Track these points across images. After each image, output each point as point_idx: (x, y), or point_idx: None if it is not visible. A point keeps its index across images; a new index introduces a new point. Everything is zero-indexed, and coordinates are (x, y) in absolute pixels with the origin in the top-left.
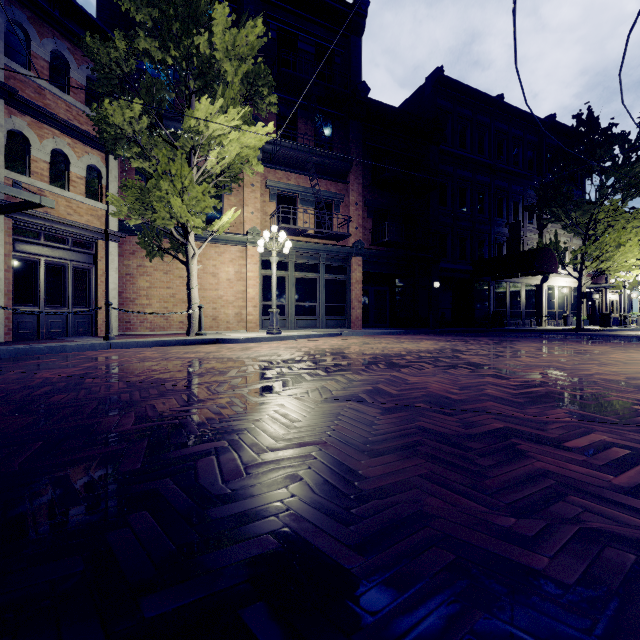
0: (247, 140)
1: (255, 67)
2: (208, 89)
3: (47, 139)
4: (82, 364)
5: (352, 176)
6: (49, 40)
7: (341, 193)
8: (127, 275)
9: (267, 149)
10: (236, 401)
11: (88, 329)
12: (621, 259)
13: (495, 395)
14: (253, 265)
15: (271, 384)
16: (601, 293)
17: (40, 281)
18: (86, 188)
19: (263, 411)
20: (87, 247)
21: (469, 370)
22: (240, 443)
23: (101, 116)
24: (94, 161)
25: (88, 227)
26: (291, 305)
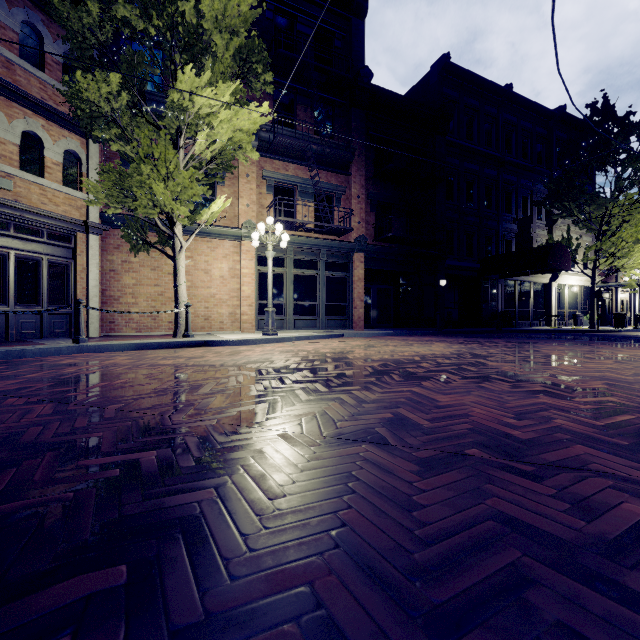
0: (240, 122)
1: (248, 41)
2: (196, 64)
3: (17, 119)
4: (28, 374)
5: (354, 167)
6: (19, 10)
7: (342, 185)
8: (111, 271)
9: (263, 137)
10: (192, 443)
11: (66, 330)
12: (637, 256)
13: (574, 430)
14: (248, 261)
15: (252, 408)
16: (611, 292)
17: (9, 277)
18: (64, 175)
19: (227, 467)
20: (65, 240)
21: (509, 384)
22: (153, 573)
23: (73, 90)
24: (72, 146)
25: (65, 218)
26: (289, 304)
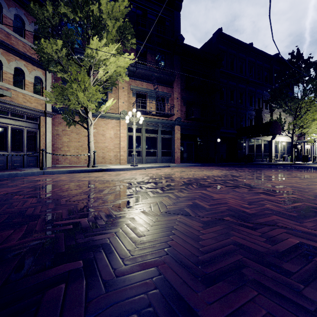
0: (120, 63)
1: (124, 23)
2: (98, 35)
3: (12, 61)
4: (21, 185)
5: (175, 84)
6: (13, 8)
7: (169, 93)
8: (57, 135)
9: (131, 69)
10: (102, 215)
11: (35, 163)
12: (314, 127)
13: (274, 209)
14: (123, 130)
15: (128, 200)
16: (301, 145)
17: (8, 138)
18: (34, 88)
19: (119, 224)
20: (35, 120)
21: (247, 189)
22: (93, 263)
23: (39, 48)
24: (38, 74)
25: (35, 109)
26: (143, 151)
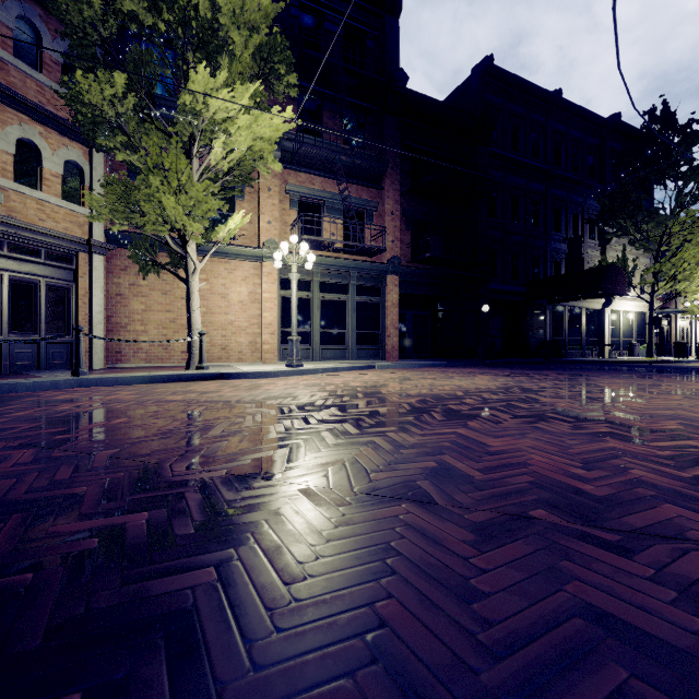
0: (260, 129)
1: (270, 38)
2: (211, 63)
3: (11, 125)
4: (15, 412)
5: (387, 181)
6: (14, 3)
7: (374, 200)
8: (117, 296)
9: (287, 147)
10: (193, 501)
11: (67, 361)
12: None
13: (657, 483)
14: (270, 284)
15: (270, 454)
16: (670, 319)
17: (2, 301)
18: (64, 189)
19: (233, 535)
20: (65, 261)
21: (568, 424)
22: None
23: (73, 92)
24: (74, 156)
25: (65, 236)
26: (315, 332)
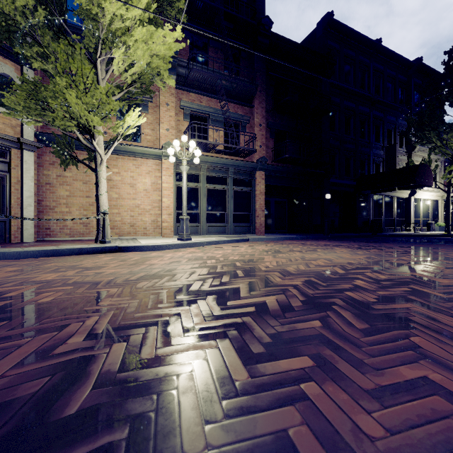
0: (156, 47)
1: None
2: None
3: None
4: None
5: (256, 101)
6: None
7: (247, 115)
8: (47, 184)
9: (181, 72)
10: None
11: (1, 235)
12: None
13: None
14: (168, 177)
15: None
16: None
17: None
18: None
19: None
20: None
21: None
22: None
23: None
24: (6, 70)
25: None
26: (203, 213)
